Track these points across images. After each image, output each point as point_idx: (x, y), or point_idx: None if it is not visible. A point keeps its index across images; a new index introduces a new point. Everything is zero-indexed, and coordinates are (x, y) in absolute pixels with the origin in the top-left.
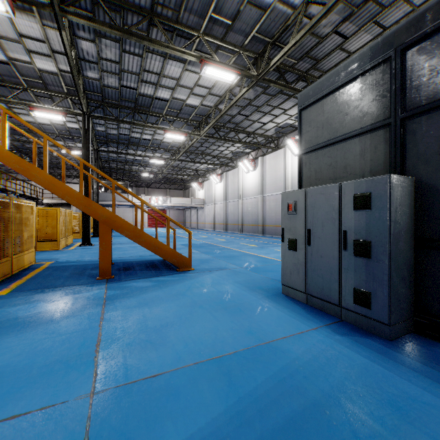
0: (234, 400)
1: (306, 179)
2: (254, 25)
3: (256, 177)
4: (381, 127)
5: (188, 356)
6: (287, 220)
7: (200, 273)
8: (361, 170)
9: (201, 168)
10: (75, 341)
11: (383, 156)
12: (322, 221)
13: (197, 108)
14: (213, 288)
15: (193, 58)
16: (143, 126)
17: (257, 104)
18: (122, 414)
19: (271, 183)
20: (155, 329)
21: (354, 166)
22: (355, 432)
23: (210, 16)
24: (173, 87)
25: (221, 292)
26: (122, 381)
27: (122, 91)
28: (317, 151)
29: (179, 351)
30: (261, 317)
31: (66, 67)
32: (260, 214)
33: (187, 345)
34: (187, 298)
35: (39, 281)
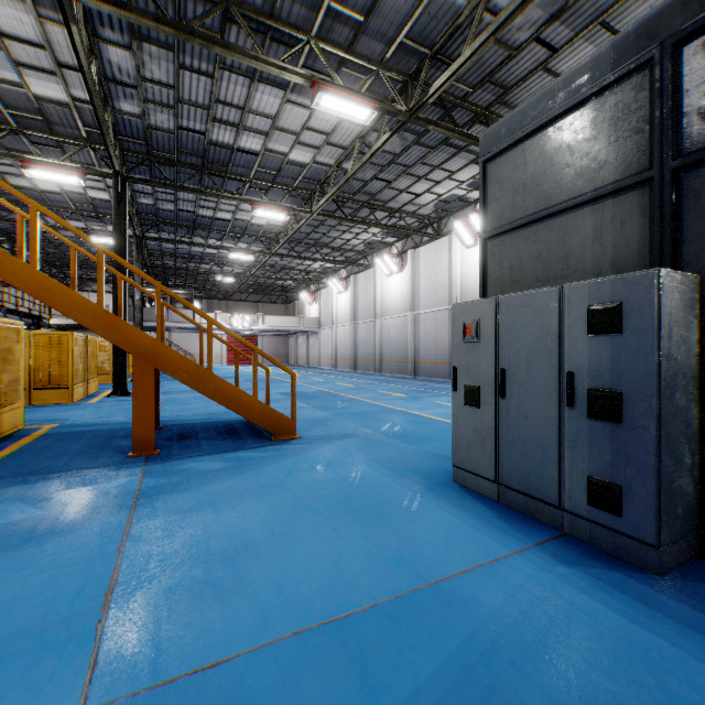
0: None
1: (494, 281)
2: (402, 25)
3: (404, 282)
4: (633, 186)
5: (283, 616)
6: (462, 353)
7: (310, 444)
8: (596, 265)
9: (313, 268)
10: (67, 585)
11: (638, 238)
12: (526, 355)
13: (307, 168)
14: (332, 472)
15: (299, 78)
16: (217, 197)
17: (406, 161)
18: None
19: (428, 292)
20: (223, 557)
21: (582, 256)
22: None
23: (328, 8)
24: (267, 131)
25: (346, 480)
26: (146, 679)
27: (180, 136)
28: (514, 233)
29: (266, 605)
30: (419, 530)
31: (83, 94)
32: (410, 344)
33: (281, 591)
34: (286, 491)
35: (24, 461)
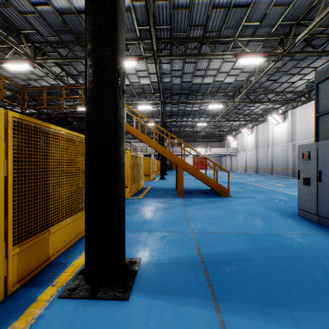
0: (256, 246)
1: (321, 134)
2: (279, 17)
3: (286, 127)
4: None
5: (232, 230)
6: (302, 164)
7: (235, 198)
8: None
9: (234, 124)
10: (178, 217)
11: None
12: None
13: (232, 84)
14: (245, 207)
15: (230, 56)
16: (194, 103)
17: (285, 69)
18: (206, 239)
19: (301, 132)
20: (213, 219)
21: None
22: (323, 268)
23: (243, 25)
24: (215, 74)
25: (250, 209)
26: (203, 231)
27: (182, 84)
28: None
29: (227, 228)
30: (277, 224)
31: (154, 80)
32: (289, 160)
33: (230, 226)
34: (228, 209)
35: (151, 194)
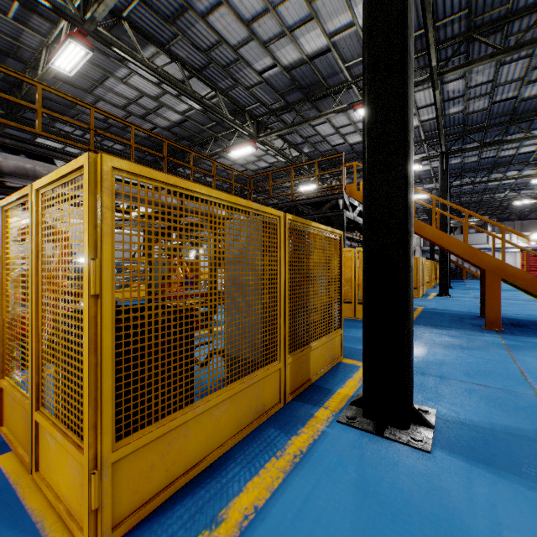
0: None
1: None
2: None
3: None
4: None
5: None
6: None
7: None
8: None
9: None
10: (497, 365)
11: None
12: None
13: None
14: None
15: None
16: (523, 140)
17: None
18: None
19: None
20: None
21: None
22: None
23: None
24: None
25: None
26: None
27: (491, 109)
28: None
29: None
30: None
31: (427, 116)
32: None
33: None
34: None
35: (426, 320)
